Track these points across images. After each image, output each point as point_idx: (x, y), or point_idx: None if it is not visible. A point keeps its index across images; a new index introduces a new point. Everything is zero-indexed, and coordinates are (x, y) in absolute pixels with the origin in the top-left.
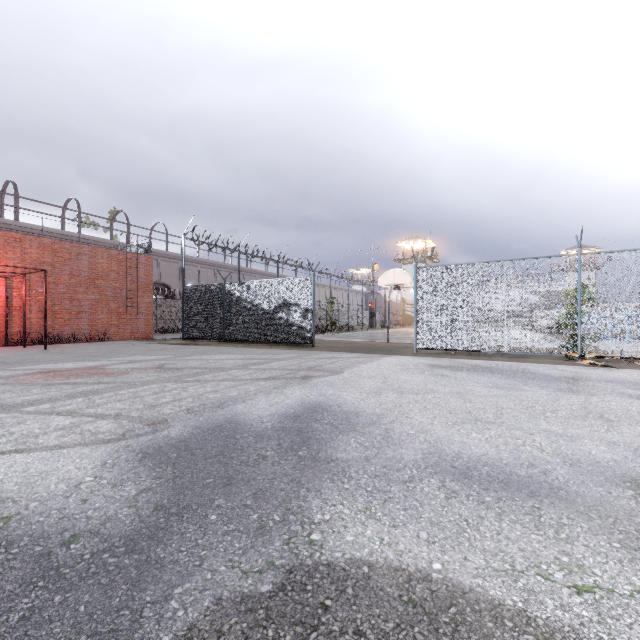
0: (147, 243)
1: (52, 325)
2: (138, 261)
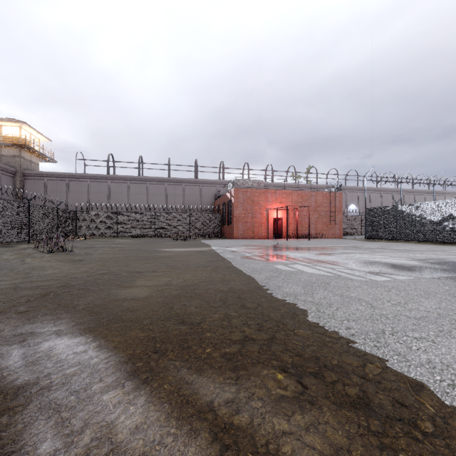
0: (339, 185)
1: (301, 230)
2: (335, 196)
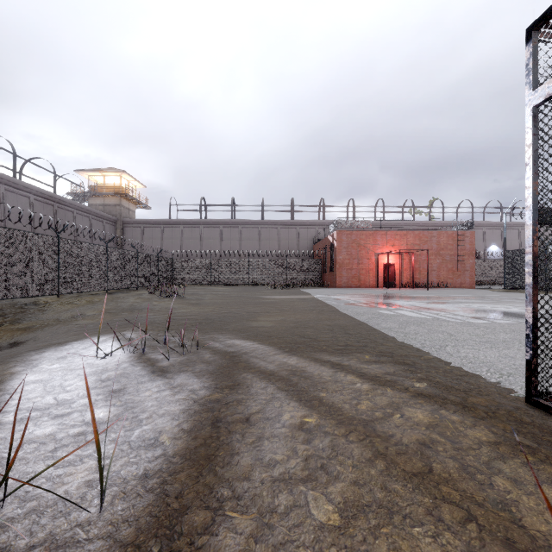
0: (470, 222)
1: (419, 278)
2: (464, 236)
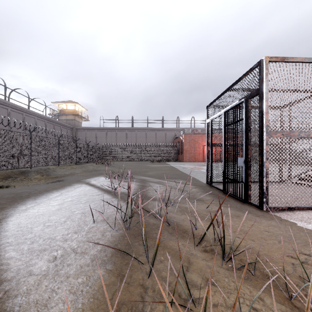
0: None
1: None
2: None
